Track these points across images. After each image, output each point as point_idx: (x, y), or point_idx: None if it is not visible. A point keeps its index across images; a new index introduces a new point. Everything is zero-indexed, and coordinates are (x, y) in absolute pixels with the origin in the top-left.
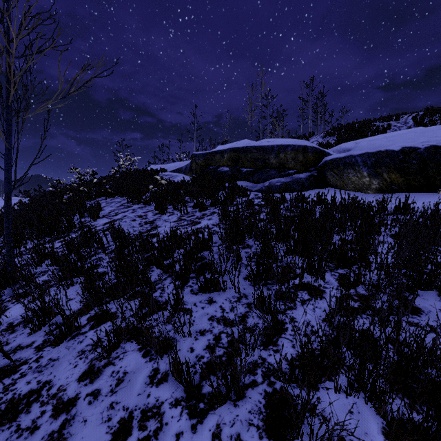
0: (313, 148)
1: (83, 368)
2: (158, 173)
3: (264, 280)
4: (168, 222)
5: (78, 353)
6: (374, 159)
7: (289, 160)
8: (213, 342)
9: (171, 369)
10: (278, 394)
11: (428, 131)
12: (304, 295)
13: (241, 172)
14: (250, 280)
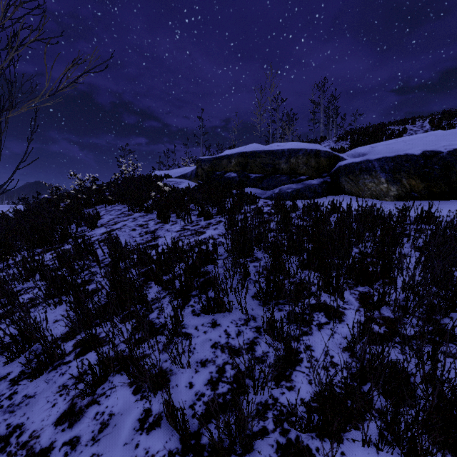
0: (327, 152)
1: (62, 408)
2: (163, 180)
3: (274, 299)
4: (170, 232)
5: (58, 388)
6: (393, 164)
7: (301, 166)
8: (216, 375)
9: (165, 410)
10: (293, 447)
11: (449, 135)
12: (320, 318)
13: (249, 178)
14: (259, 299)
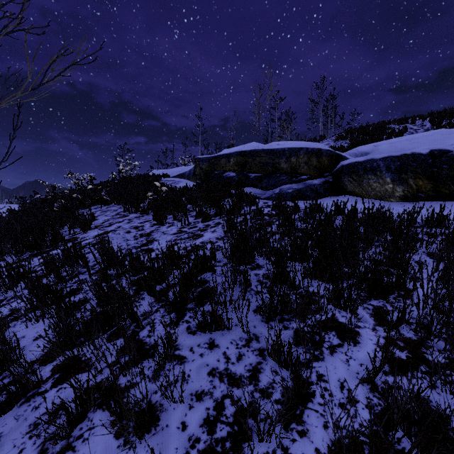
0: (328, 151)
1: None
2: (160, 179)
3: (279, 315)
4: (166, 235)
5: (28, 427)
6: (399, 163)
7: (302, 165)
8: (213, 412)
9: None
10: None
11: None
12: (332, 339)
13: (249, 178)
14: (262, 314)
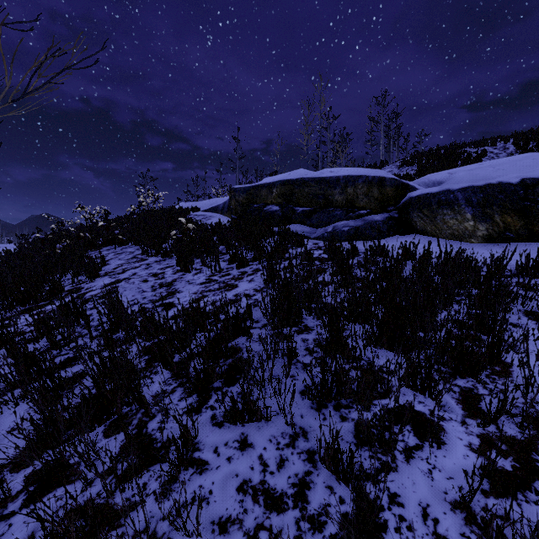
0: (393, 180)
1: None
2: (189, 213)
3: (334, 399)
4: (192, 285)
5: None
6: (482, 195)
7: (360, 197)
8: None
9: None
10: None
11: None
12: (407, 437)
13: (295, 212)
14: (311, 397)
